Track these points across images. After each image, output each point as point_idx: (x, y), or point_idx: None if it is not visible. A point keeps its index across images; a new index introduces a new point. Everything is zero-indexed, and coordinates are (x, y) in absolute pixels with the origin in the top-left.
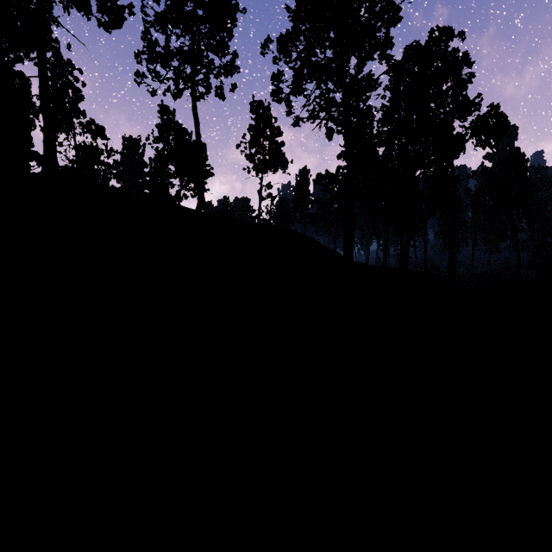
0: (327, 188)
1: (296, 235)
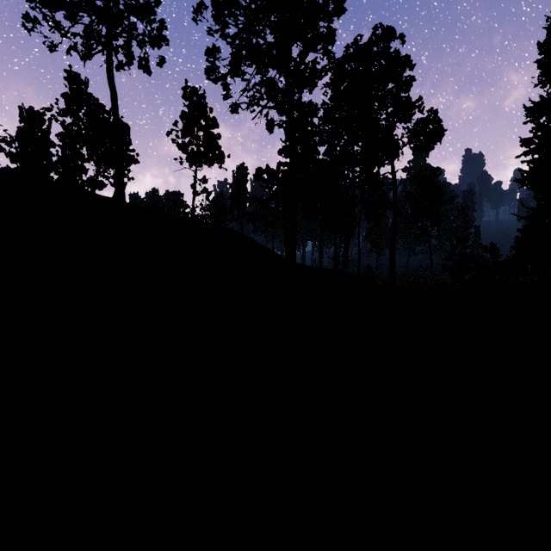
0: (267, 184)
1: (233, 233)
